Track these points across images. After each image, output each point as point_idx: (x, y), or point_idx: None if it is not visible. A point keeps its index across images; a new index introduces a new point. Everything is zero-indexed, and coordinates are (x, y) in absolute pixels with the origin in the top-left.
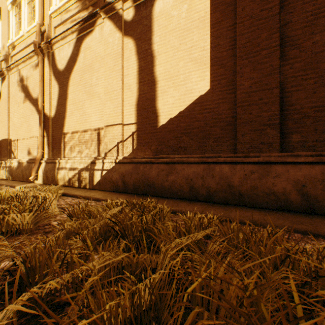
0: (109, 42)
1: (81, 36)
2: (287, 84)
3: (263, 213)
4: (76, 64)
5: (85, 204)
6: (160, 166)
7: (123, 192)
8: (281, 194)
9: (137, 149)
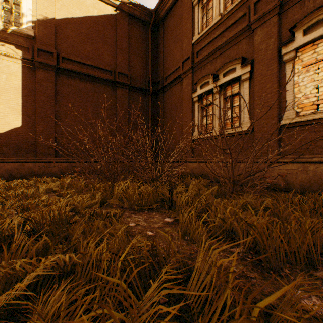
0: None
1: None
2: (58, 133)
3: None
4: None
5: None
6: None
7: None
8: (55, 173)
9: None
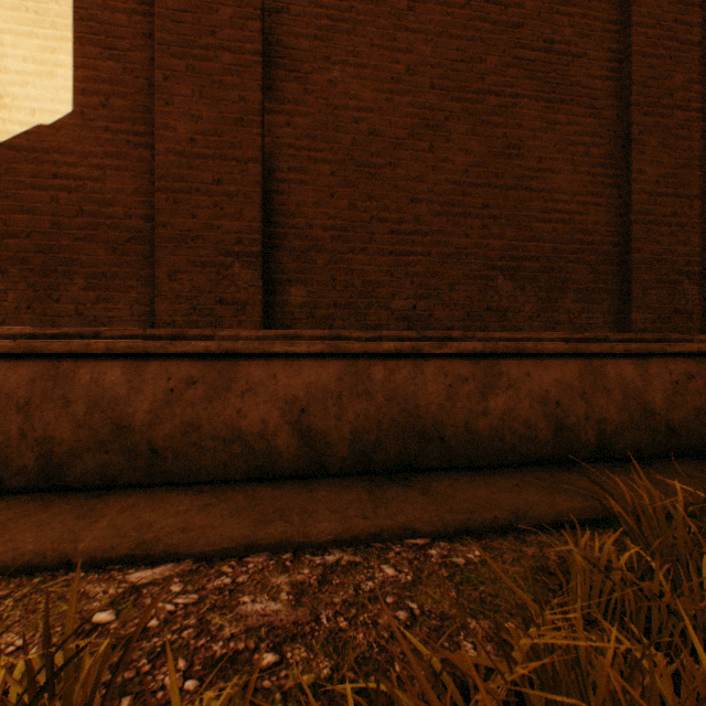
0: None
1: None
2: (281, 161)
3: (204, 501)
4: None
5: None
6: None
7: None
8: (258, 437)
9: None
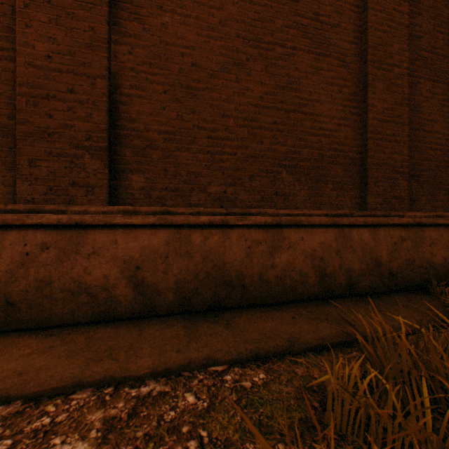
0: None
1: None
2: (124, 80)
3: (48, 344)
4: None
5: None
6: None
7: None
8: (101, 289)
9: None
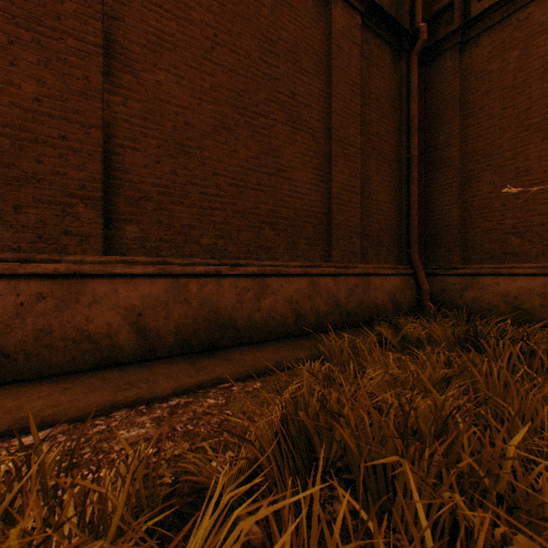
0: None
1: None
2: (118, 131)
3: (62, 387)
4: None
5: None
6: None
7: None
8: (104, 336)
9: None
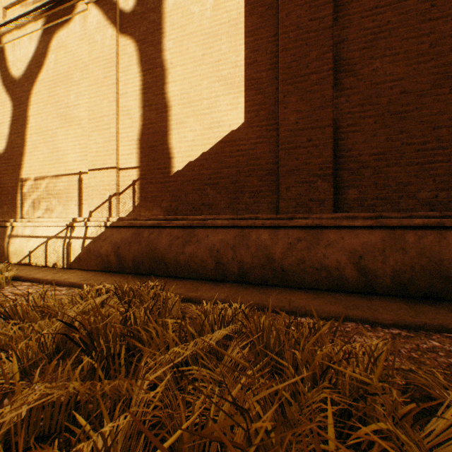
0: (96, 41)
1: (51, 27)
2: (342, 122)
3: (311, 296)
4: (42, 71)
5: (40, 294)
6: (174, 231)
7: (118, 272)
8: (334, 269)
9: (141, 206)
